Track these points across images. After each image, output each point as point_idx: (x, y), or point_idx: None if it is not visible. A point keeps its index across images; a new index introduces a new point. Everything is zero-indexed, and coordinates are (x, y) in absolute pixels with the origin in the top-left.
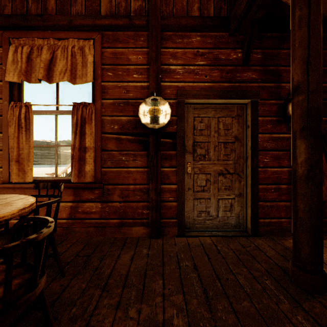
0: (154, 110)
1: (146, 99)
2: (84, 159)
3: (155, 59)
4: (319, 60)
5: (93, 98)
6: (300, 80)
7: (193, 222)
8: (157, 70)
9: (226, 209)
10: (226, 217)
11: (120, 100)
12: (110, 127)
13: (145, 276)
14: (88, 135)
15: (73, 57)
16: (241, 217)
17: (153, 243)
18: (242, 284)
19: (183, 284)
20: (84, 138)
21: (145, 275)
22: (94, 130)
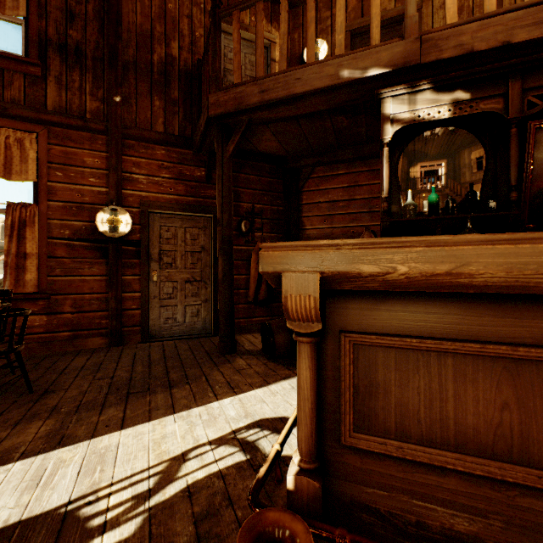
0: (113, 220)
1: (105, 208)
2: (23, 266)
3: (115, 167)
4: (229, 206)
5: (36, 198)
6: (219, 217)
7: (160, 329)
8: (117, 179)
9: (193, 314)
10: (193, 322)
11: (73, 204)
12: (59, 232)
13: (102, 364)
14: (30, 240)
15: (8, 150)
16: (208, 321)
17: (113, 349)
18: (182, 357)
19: (134, 363)
20: (23, 243)
21: (101, 364)
22: (37, 234)
